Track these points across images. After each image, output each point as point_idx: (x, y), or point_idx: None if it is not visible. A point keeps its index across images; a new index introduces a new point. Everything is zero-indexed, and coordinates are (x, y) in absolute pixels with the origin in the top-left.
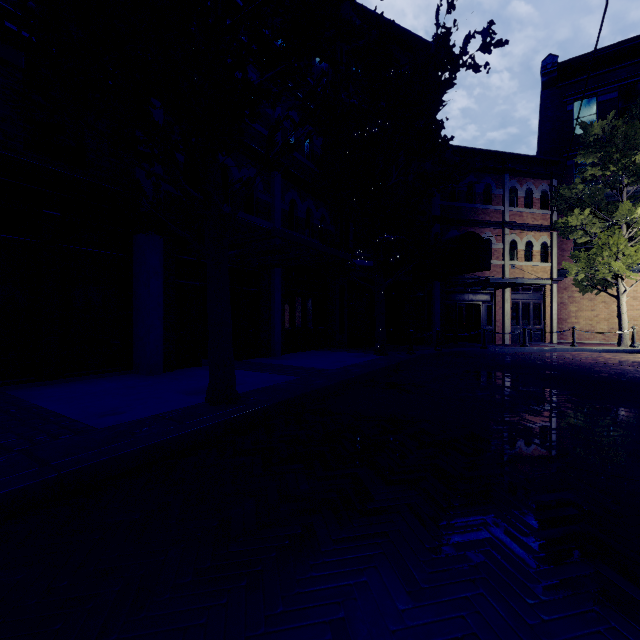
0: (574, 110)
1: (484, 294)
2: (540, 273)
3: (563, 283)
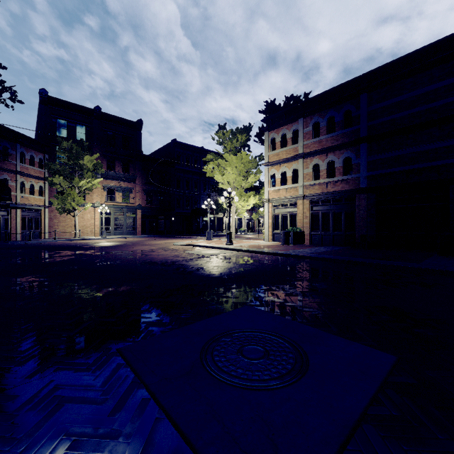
0: (57, 122)
1: (3, 211)
2: (39, 202)
3: (51, 208)
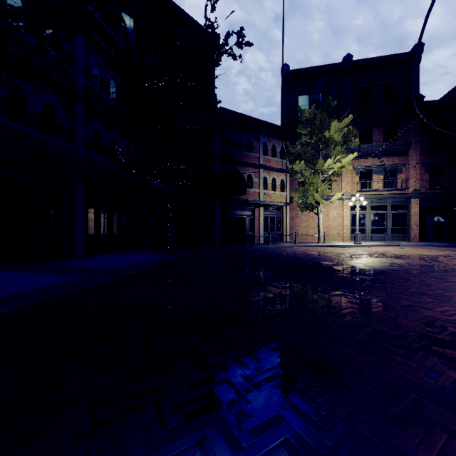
0: (298, 101)
1: (248, 211)
2: (280, 198)
3: (292, 205)
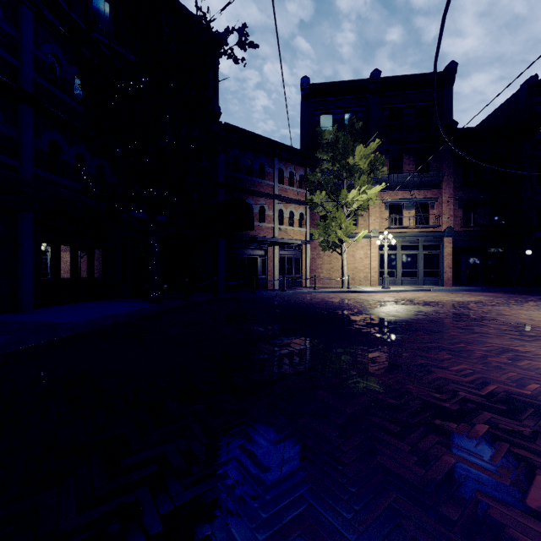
0: (320, 121)
1: (260, 250)
2: (299, 236)
3: (314, 244)
